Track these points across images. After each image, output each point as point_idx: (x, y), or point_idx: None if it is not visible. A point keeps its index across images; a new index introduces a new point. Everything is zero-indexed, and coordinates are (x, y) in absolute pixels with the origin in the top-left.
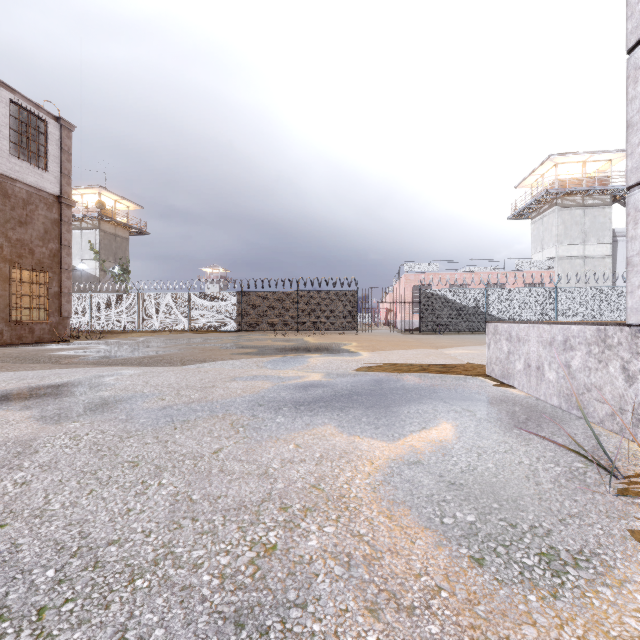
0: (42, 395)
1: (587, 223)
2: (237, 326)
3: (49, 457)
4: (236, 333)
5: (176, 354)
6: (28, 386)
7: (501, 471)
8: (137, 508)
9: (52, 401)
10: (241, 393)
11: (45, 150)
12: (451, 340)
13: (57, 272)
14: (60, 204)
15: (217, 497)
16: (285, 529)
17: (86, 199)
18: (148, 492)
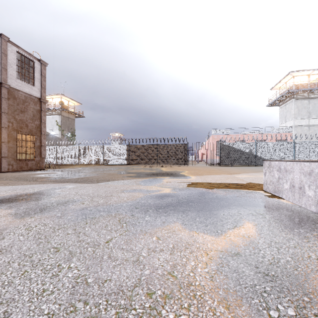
0: (21, 200)
1: (310, 107)
2: (127, 162)
3: (9, 242)
4: (126, 165)
5: (95, 176)
6: (16, 194)
7: (298, 264)
8: (49, 289)
9: (24, 203)
10: (126, 200)
11: (33, 75)
12: (238, 169)
13: (39, 135)
14: (40, 102)
15: (104, 281)
16: (150, 317)
17: (55, 100)
18: (60, 274)
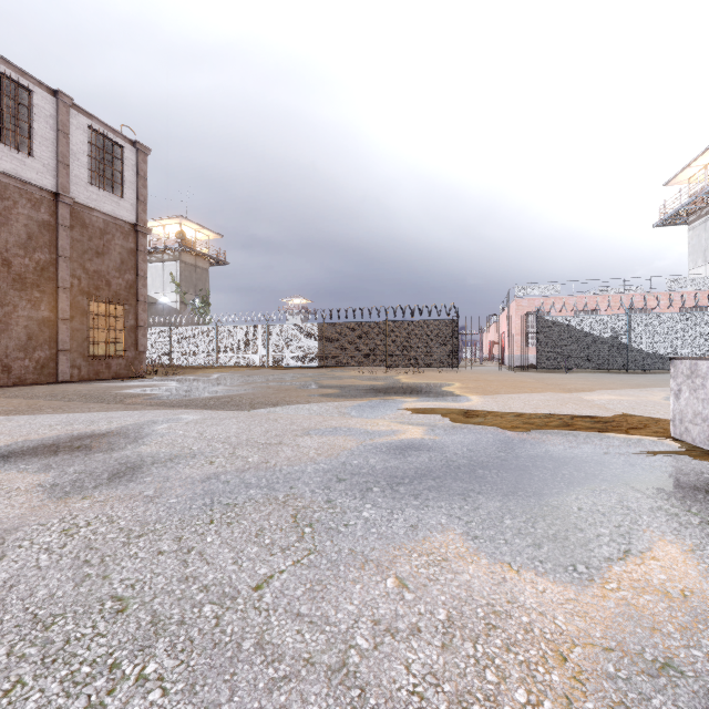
0: (75, 448)
1: None
2: (318, 361)
3: (9, 572)
4: (317, 369)
5: (247, 394)
6: (69, 434)
7: None
8: None
9: (80, 459)
10: (314, 456)
11: (121, 176)
12: (584, 381)
13: (133, 304)
14: (136, 233)
15: None
16: None
17: (168, 230)
18: (109, 704)
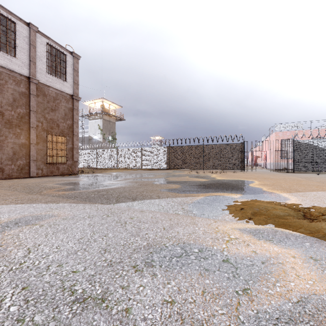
0: None
1: None
2: (167, 166)
3: None
4: (166, 170)
5: (119, 188)
6: None
7: None
8: None
9: None
10: None
11: (65, 70)
12: None
13: (71, 136)
14: (73, 99)
15: None
16: None
17: (97, 105)
18: None
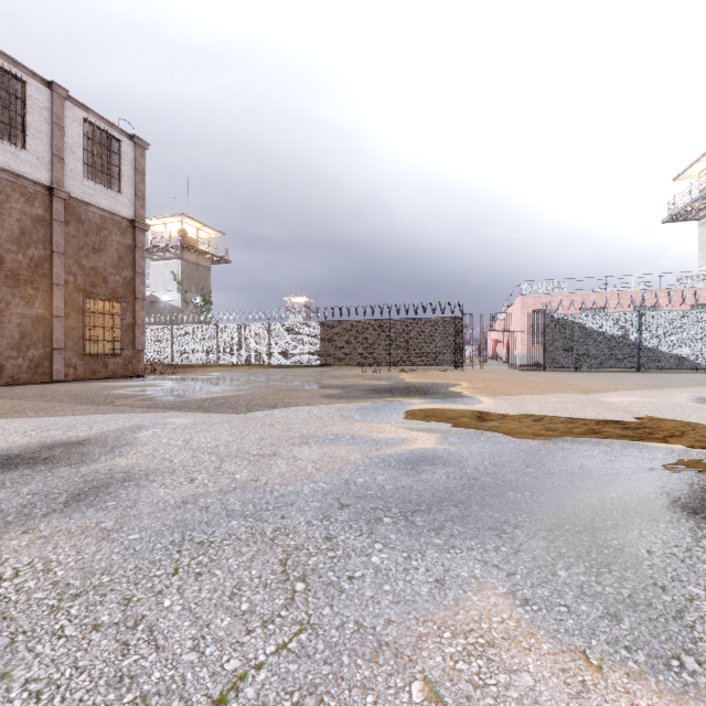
0: (41, 461)
1: None
2: (320, 360)
3: None
4: (319, 368)
5: (244, 395)
6: (41, 442)
7: None
8: None
9: (42, 474)
10: (313, 472)
11: (119, 171)
12: (597, 380)
13: (131, 302)
14: (134, 229)
15: None
16: None
17: (170, 228)
18: None
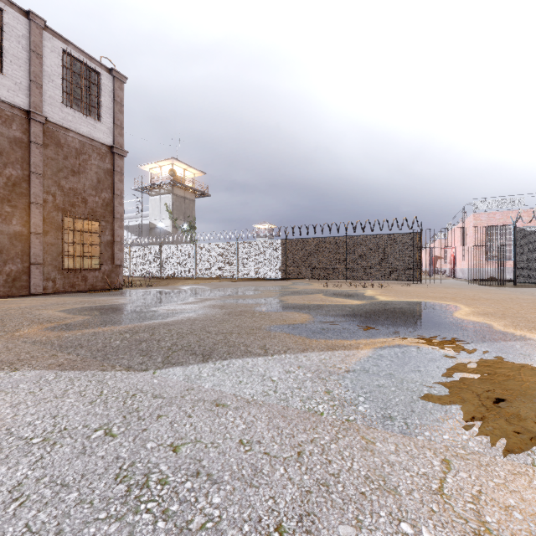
0: None
1: None
2: (281, 274)
3: None
4: (280, 281)
5: (182, 323)
6: None
7: None
8: None
9: None
10: None
11: (98, 101)
12: None
13: (110, 221)
14: (113, 154)
15: None
16: None
17: (164, 171)
18: None
